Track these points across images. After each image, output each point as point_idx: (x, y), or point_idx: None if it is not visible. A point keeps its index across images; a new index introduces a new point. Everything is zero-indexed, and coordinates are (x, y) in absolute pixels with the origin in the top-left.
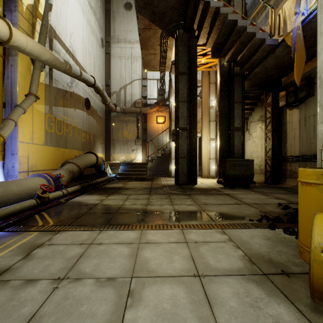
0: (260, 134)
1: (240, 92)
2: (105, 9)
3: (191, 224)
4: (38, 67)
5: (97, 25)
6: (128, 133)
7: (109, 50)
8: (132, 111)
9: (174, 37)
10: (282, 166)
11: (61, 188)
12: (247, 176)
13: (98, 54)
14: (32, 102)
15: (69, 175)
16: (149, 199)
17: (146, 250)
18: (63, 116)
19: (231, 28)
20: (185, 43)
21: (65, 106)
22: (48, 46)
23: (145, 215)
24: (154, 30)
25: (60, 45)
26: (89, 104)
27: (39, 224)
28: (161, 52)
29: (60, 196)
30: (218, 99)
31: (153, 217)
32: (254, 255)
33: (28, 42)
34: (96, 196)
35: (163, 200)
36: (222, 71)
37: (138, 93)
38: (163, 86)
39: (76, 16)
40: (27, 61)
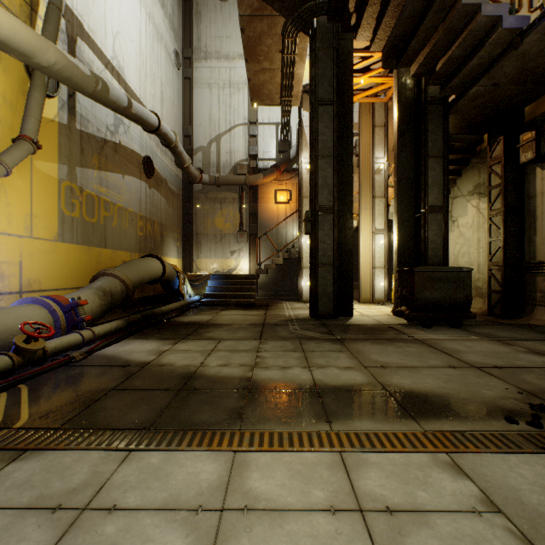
0: (475, 220)
1: (439, 135)
2: (183, 0)
3: (362, 432)
4: (40, 85)
5: (168, 27)
6: (225, 222)
7: (190, 72)
8: (231, 181)
9: (309, 34)
10: (525, 281)
11: (80, 327)
12: (457, 302)
13: (169, 78)
14: (25, 153)
15: (103, 299)
16: (258, 352)
17: None
18: (98, 187)
19: None
20: (330, 43)
21: (102, 169)
22: (65, 51)
23: (247, 399)
24: (270, 19)
25: (93, 53)
26: (151, 168)
27: None
28: (283, 66)
29: (75, 344)
30: (395, 151)
31: (265, 404)
32: None
33: None
34: (152, 343)
35: (288, 355)
36: (402, 96)
37: (241, 148)
38: (287, 135)
39: (127, 3)
40: (18, 74)
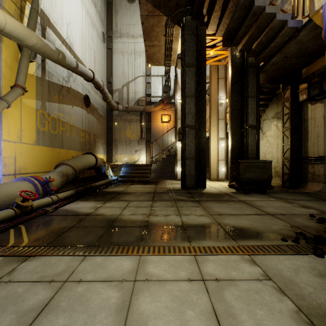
0: (275, 133)
1: (254, 85)
2: (107, 2)
3: (206, 246)
4: (26, 55)
5: (98, 18)
6: (131, 133)
7: (111, 45)
8: (135, 109)
9: (181, 26)
10: (302, 168)
11: (50, 194)
12: (263, 179)
13: (99, 48)
14: (18, 95)
15: (63, 178)
16: (152, 207)
17: (143, 295)
18: (58, 113)
19: (247, 9)
20: (193, 32)
21: (61, 102)
22: (40, 35)
23: (146, 231)
24: (158, 17)
25: (55, 35)
26: (88, 102)
27: (8, 244)
28: (166, 44)
29: (48, 203)
30: (230, 93)
31: (156, 233)
32: (313, 310)
33: (6, 20)
34: (91, 203)
35: (168, 209)
36: (234, 62)
37: (141, 90)
38: (168, 83)
39: (74, 5)
40: (14, 49)
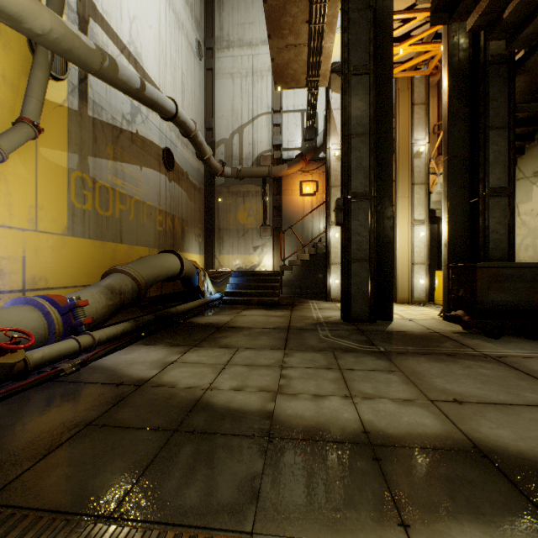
0: None
1: (503, 102)
2: None
3: None
4: (42, 63)
5: (189, 16)
6: (247, 216)
7: (213, 63)
8: (254, 173)
9: None
10: None
11: (78, 331)
12: (535, 307)
13: (190, 69)
14: (25, 137)
15: (111, 299)
16: (282, 368)
17: None
18: (113, 178)
19: None
20: (366, 3)
21: (118, 159)
22: None
23: (267, 456)
24: None
25: (107, 36)
26: (171, 160)
27: None
28: (310, 40)
29: (68, 353)
30: (445, 124)
31: (293, 470)
32: None
33: None
34: (159, 351)
35: (320, 375)
36: (454, 59)
37: (264, 139)
38: (313, 122)
39: None
40: (21, 52)
